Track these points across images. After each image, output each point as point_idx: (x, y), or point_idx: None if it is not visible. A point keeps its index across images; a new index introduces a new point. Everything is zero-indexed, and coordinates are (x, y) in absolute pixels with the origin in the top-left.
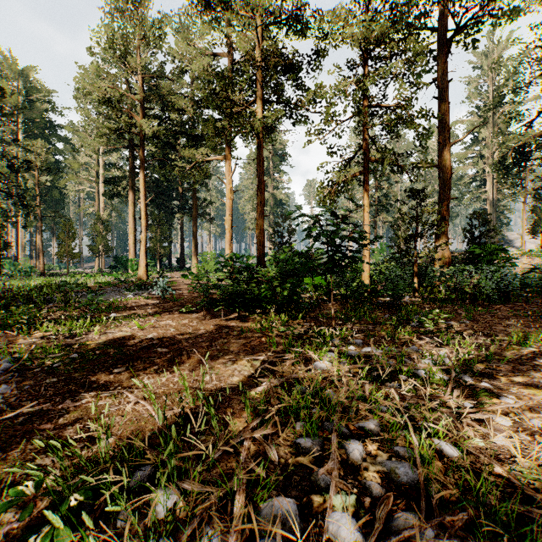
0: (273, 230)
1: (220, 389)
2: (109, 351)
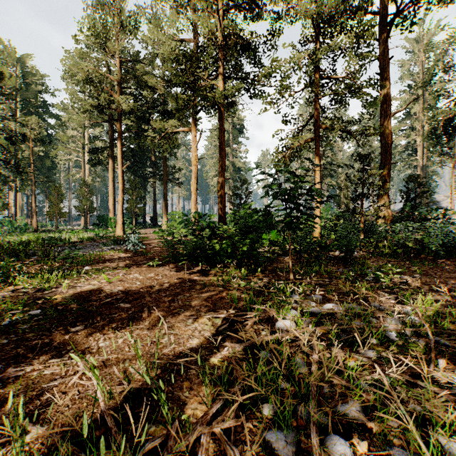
0: (233, 193)
1: (178, 354)
2: (72, 306)
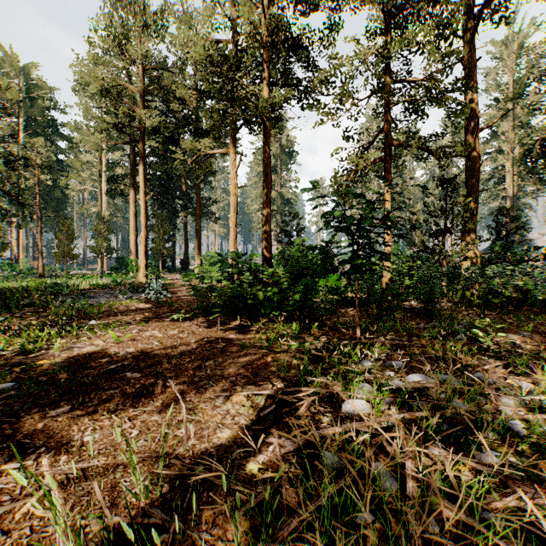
0: (281, 229)
1: (199, 456)
2: (61, 376)
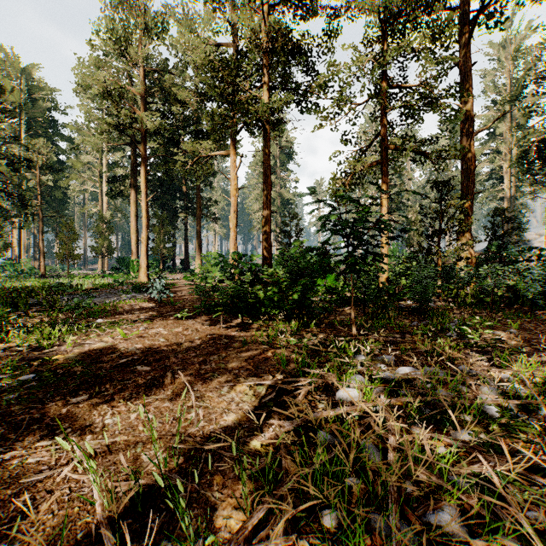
0: (281, 230)
1: (208, 435)
2: (76, 369)
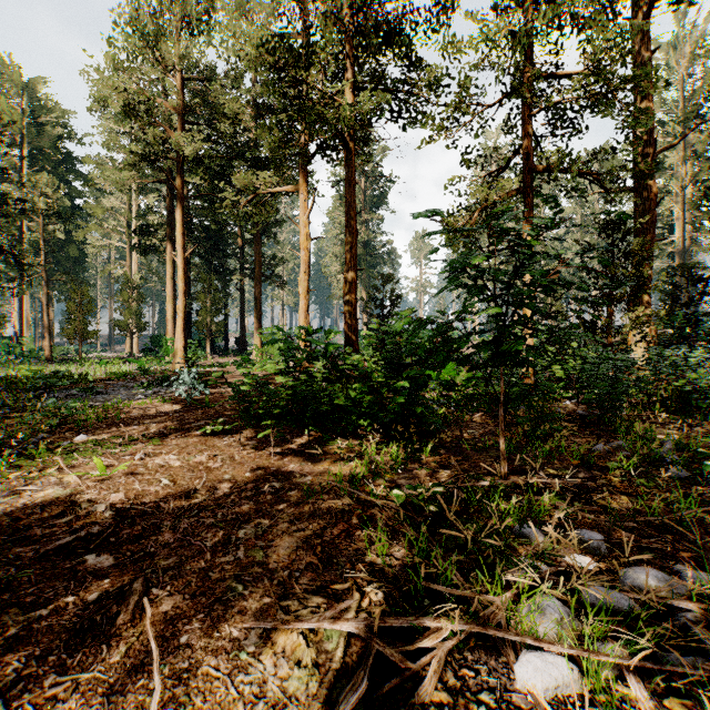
0: (370, 297)
1: None
2: None
